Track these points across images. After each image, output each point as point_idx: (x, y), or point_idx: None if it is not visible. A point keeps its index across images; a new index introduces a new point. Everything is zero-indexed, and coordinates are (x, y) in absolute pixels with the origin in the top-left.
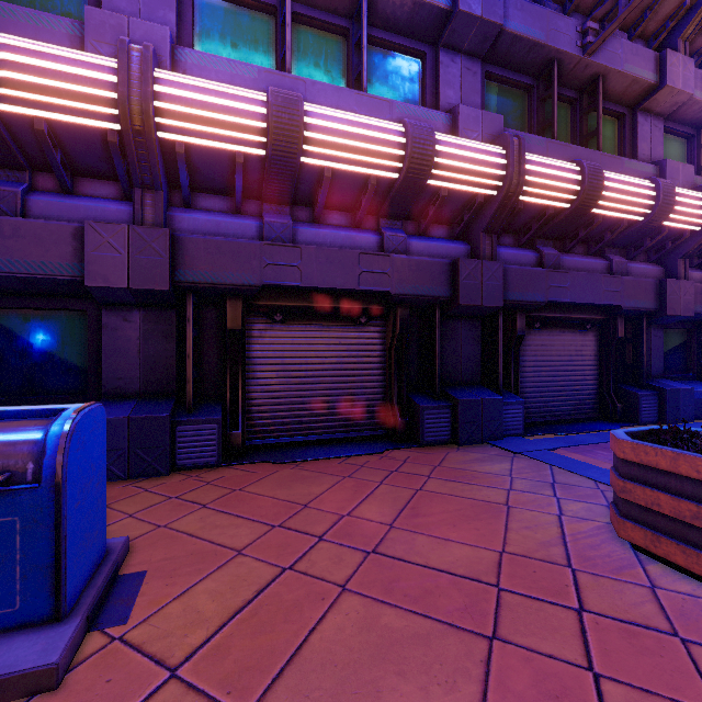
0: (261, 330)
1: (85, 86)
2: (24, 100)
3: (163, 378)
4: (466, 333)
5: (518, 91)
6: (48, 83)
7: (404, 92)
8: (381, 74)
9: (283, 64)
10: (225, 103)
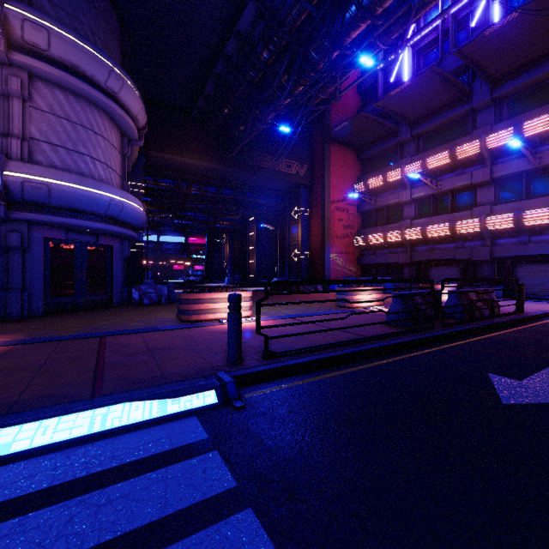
0: (430, 268)
1: (397, 236)
2: (392, 240)
3: (412, 277)
4: (487, 267)
5: (520, 180)
6: (394, 237)
7: (469, 201)
8: (462, 199)
9: (434, 211)
10: (414, 232)
